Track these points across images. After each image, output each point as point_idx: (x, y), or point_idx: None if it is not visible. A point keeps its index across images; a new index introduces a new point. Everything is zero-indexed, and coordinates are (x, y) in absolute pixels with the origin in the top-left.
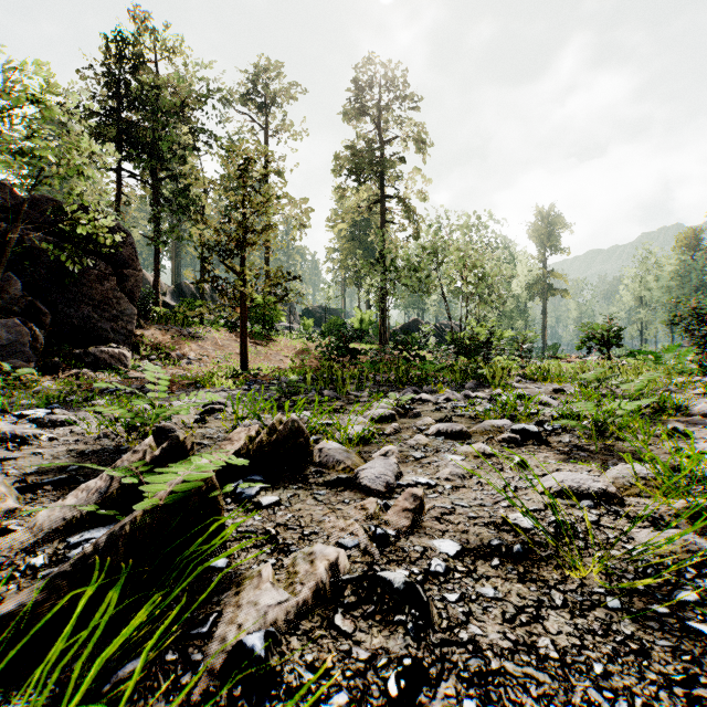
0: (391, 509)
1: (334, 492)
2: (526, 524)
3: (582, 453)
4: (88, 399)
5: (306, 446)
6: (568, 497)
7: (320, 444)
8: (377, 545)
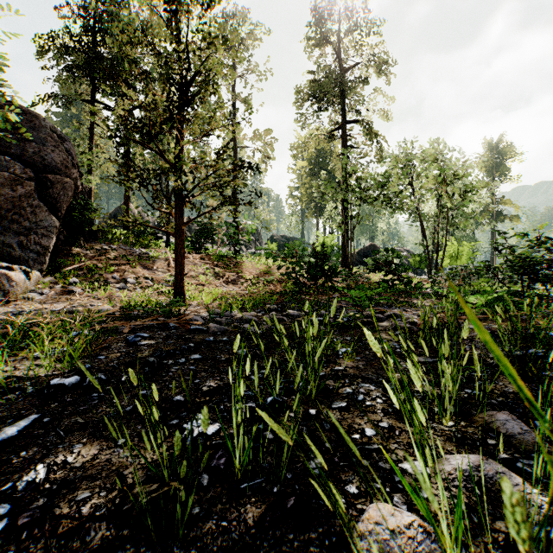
0: None
1: None
2: None
3: None
4: None
5: None
6: None
7: None
8: None
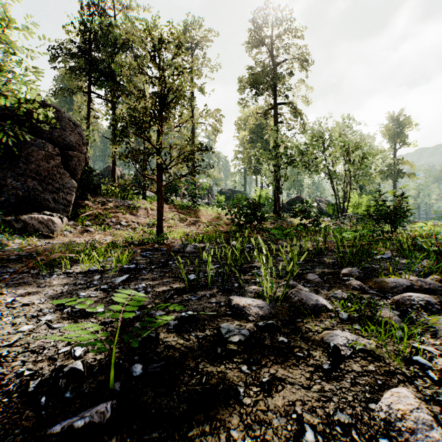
0: None
1: None
2: None
3: None
4: None
5: None
6: None
7: None
8: None
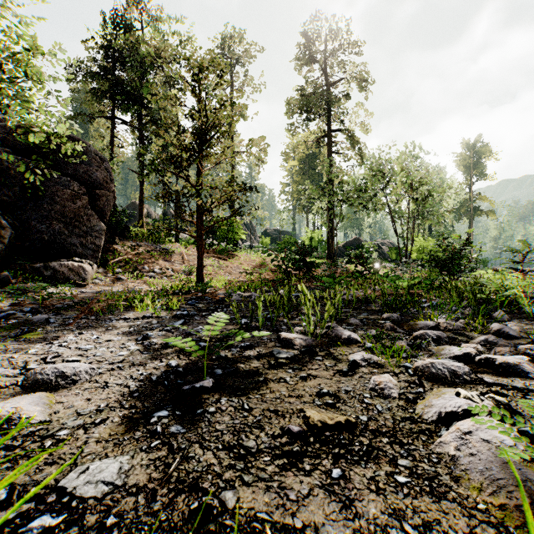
0: None
1: None
2: None
3: None
4: None
5: None
6: None
7: None
8: None
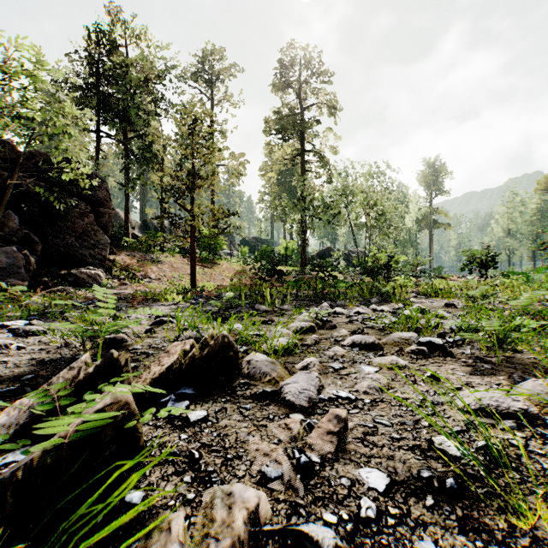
0: (315, 431)
1: (259, 406)
2: (454, 451)
3: (486, 365)
4: (63, 311)
5: (235, 359)
6: (487, 416)
7: (249, 356)
8: (301, 476)
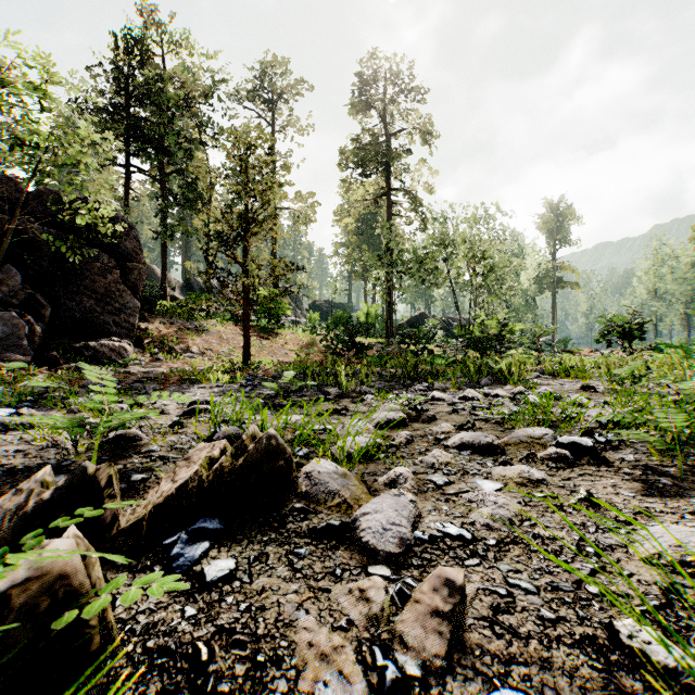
0: (410, 610)
1: (320, 550)
2: (661, 654)
3: (663, 479)
4: (67, 396)
5: (288, 471)
6: (694, 574)
7: (309, 465)
8: None
